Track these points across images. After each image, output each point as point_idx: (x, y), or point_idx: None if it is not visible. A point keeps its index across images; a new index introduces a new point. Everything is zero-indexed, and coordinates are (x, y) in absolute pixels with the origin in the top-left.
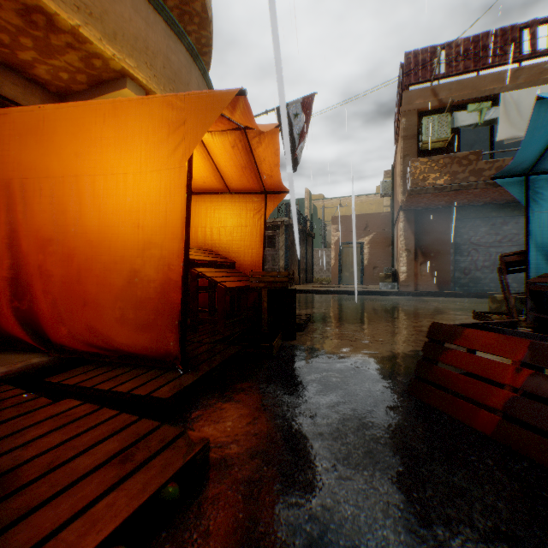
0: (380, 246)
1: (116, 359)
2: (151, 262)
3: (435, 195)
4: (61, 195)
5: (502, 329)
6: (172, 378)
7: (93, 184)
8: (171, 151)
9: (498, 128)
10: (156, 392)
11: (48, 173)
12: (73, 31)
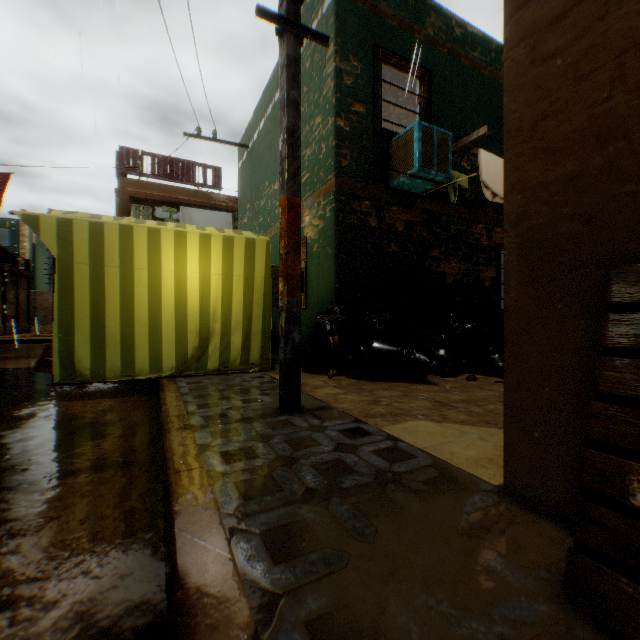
0: None
1: None
2: None
3: None
4: None
5: None
6: None
7: None
8: None
9: None
10: None
11: None
12: None
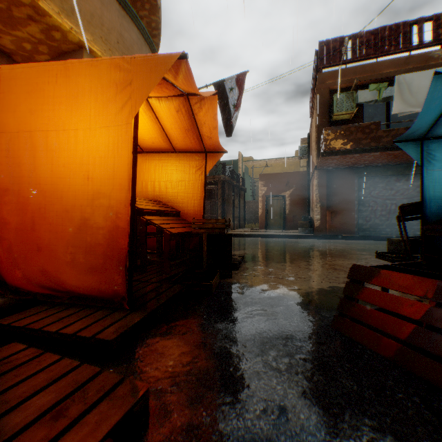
0: (299, 198)
1: (67, 299)
2: (100, 211)
3: (343, 157)
4: (16, 149)
5: (413, 270)
6: (119, 317)
7: (46, 139)
8: (119, 110)
9: (393, 104)
10: (101, 333)
11: (4, 128)
12: (33, 4)
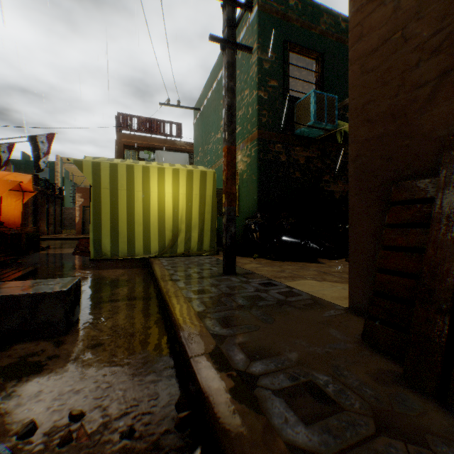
0: None
1: None
2: None
3: None
4: None
5: None
6: None
7: None
8: None
9: None
10: None
11: None
12: None
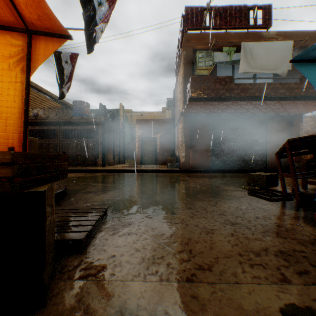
0: (167, 140)
1: None
2: None
3: (205, 104)
4: None
5: None
6: None
7: None
8: None
9: (241, 65)
10: None
11: None
12: None
